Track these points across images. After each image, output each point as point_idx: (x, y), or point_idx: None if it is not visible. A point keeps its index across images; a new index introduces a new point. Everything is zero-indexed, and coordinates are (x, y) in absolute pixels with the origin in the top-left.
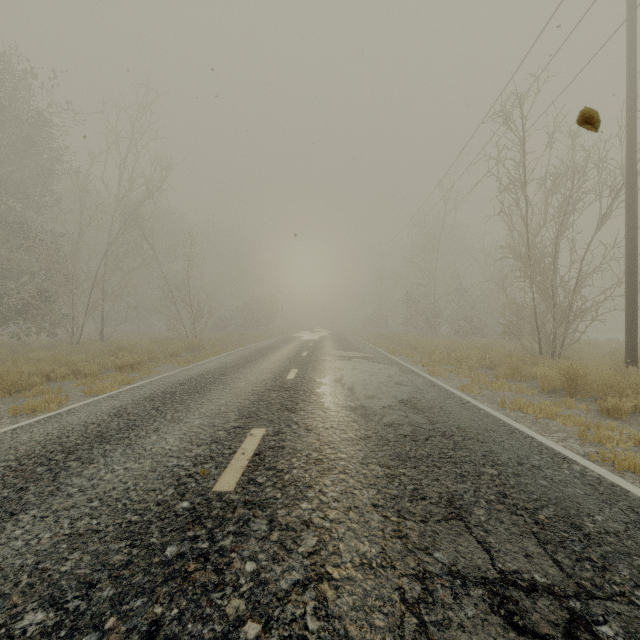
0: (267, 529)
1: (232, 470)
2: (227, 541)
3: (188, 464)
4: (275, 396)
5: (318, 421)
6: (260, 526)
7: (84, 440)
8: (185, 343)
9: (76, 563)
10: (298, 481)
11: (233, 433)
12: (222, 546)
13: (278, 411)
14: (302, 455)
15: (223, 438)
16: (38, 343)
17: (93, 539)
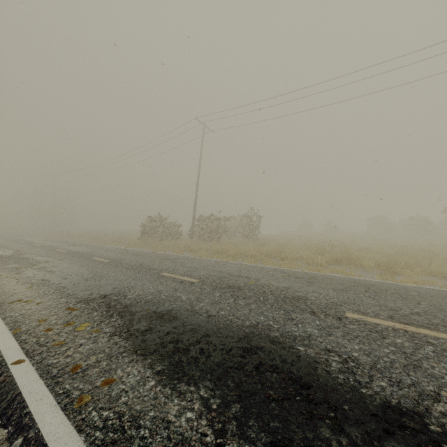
0: None
1: None
2: None
3: None
4: None
5: None
6: None
7: None
8: None
9: None
10: None
11: None
12: None
13: None
14: None
15: None
16: None
17: None
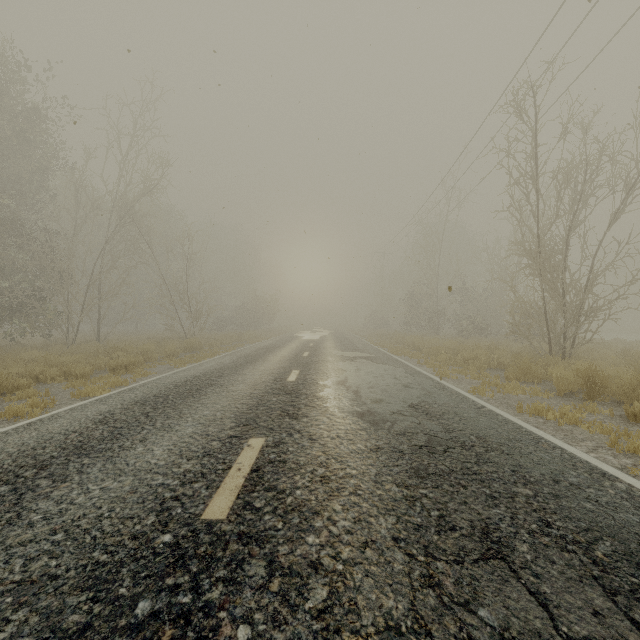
0: (266, 574)
1: (225, 491)
2: (215, 593)
3: (175, 483)
4: (275, 400)
5: (323, 429)
6: (257, 570)
7: (61, 452)
8: (183, 343)
9: (19, 627)
10: (302, 505)
11: (228, 444)
12: (208, 600)
13: (278, 417)
14: (306, 471)
15: (217, 450)
16: (33, 343)
17: (47, 589)
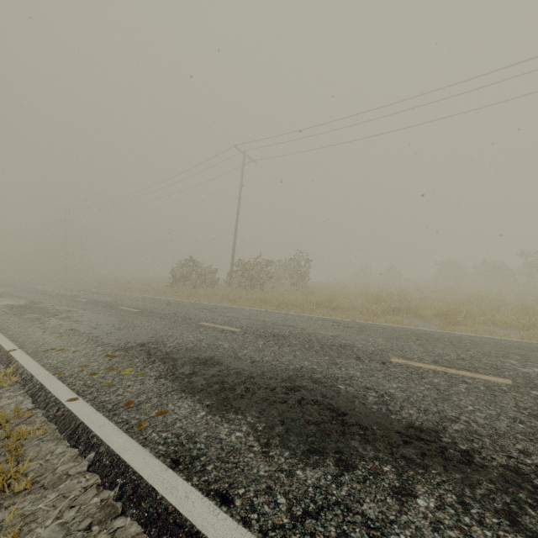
0: None
1: None
2: None
3: None
4: None
5: None
6: None
7: None
8: None
9: None
10: None
11: None
12: None
13: None
14: None
15: None
16: None
17: None
